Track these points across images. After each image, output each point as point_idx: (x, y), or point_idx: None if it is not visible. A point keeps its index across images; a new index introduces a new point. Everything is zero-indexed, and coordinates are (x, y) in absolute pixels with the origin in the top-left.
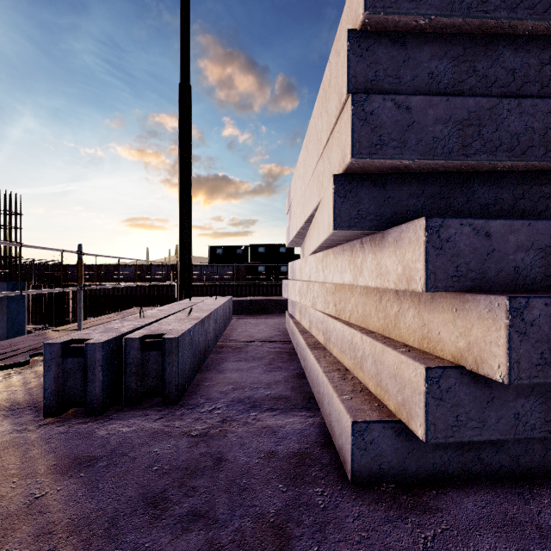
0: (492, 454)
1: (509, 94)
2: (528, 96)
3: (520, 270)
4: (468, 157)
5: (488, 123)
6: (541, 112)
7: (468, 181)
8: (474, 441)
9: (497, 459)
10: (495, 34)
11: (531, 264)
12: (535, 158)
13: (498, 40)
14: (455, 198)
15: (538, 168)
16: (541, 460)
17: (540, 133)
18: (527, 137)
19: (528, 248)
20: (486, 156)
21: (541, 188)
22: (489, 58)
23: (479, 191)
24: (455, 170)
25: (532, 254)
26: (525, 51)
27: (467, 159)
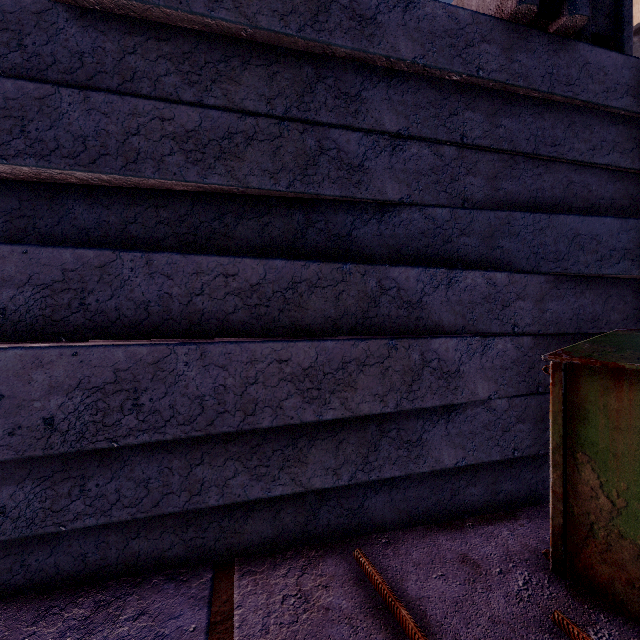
0: (45, 556)
1: (75, 83)
2: (100, 90)
3: (8, 313)
4: (5, 160)
5: (38, 117)
6: (119, 112)
7: (61, 195)
8: (16, 542)
9: (52, 562)
10: (53, 2)
11: (28, 305)
12: (111, 170)
13: (57, 11)
14: (41, 217)
15: (148, 185)
16: (121, 554)
17: (118, 139)
18: (99, 142)
19: (22, 283)
20: (35, 160)
21: (158, 212)
22: (44, 32)
23: (77, 210)
24: (40, 180)
25: (30, 291)
26: (99, 31)
27: (2, 162)
